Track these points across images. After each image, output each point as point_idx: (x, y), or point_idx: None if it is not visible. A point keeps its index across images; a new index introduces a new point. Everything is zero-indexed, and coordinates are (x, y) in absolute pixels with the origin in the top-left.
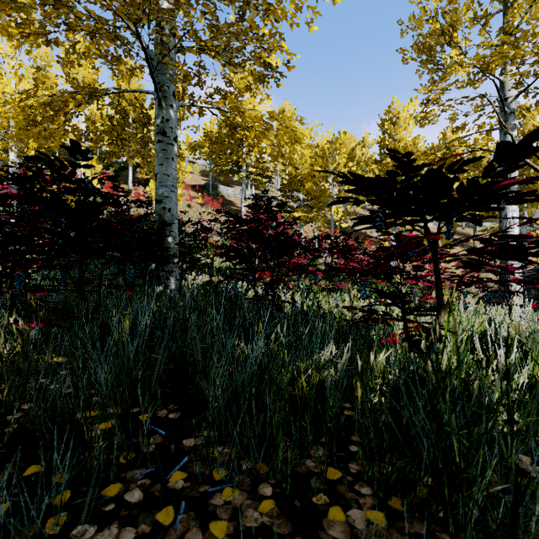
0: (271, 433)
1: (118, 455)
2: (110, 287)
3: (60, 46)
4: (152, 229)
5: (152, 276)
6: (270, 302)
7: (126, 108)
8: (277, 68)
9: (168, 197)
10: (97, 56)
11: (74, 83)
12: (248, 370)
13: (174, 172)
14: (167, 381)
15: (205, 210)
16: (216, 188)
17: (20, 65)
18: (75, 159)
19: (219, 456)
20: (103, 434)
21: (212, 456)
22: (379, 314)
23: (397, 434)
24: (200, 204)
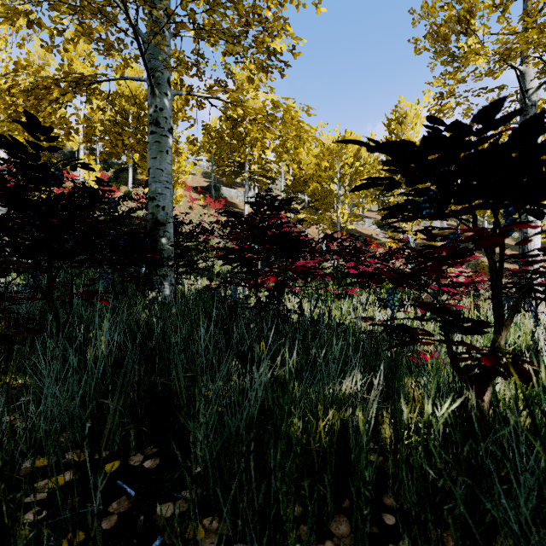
0: (277, 512)
1: (61, 537)
2: (87, 295)
3: (46, 32)
4: (142, 228)
5: (146, 281)
6: (275, 312)
7: (126, 107)
8: (282, 55)
9: (162, 194)
10: (79, 34)
11: (59, 69)
12: (244, 416)
13: (169, 166)
14: (143, 417)
15: (206, 212)
16: (218, 189)
17: (11, 58)
18: (36, 139)
19: (204, 537)
20: (50, 497)
21: (192, 545)
22: (418, 333)
23: (474, 531)
24: (201, 206)
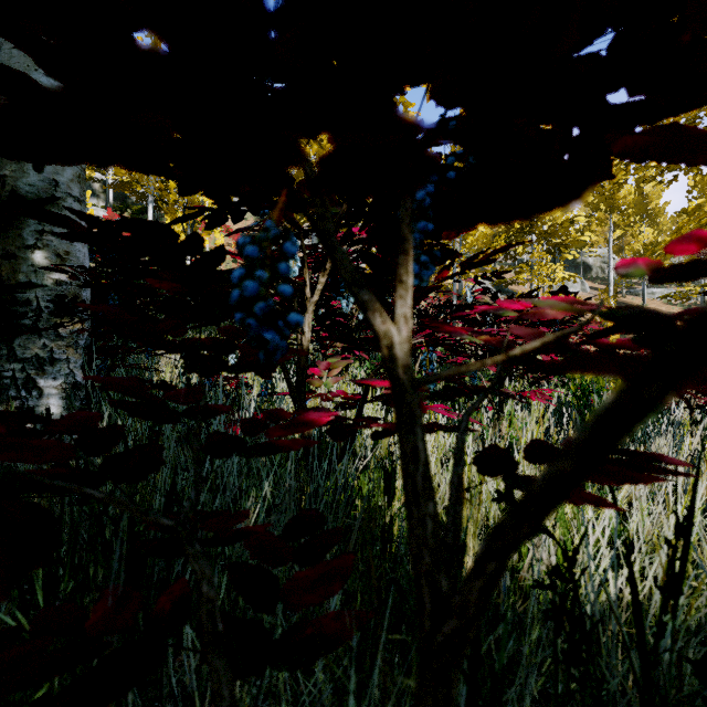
0: None
1: None
2: None
3: None
4: None
5: None
6: None
7: None
8: None
9: None
10: None
11: None
12: None
13: None
14: None
15: None
16: None
17: None
18: None
19: None
20: None
21: None
22: None
23: None
24: None
